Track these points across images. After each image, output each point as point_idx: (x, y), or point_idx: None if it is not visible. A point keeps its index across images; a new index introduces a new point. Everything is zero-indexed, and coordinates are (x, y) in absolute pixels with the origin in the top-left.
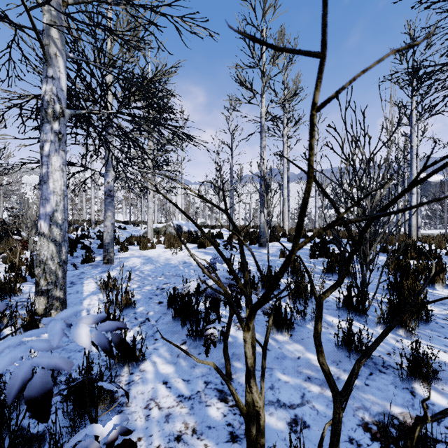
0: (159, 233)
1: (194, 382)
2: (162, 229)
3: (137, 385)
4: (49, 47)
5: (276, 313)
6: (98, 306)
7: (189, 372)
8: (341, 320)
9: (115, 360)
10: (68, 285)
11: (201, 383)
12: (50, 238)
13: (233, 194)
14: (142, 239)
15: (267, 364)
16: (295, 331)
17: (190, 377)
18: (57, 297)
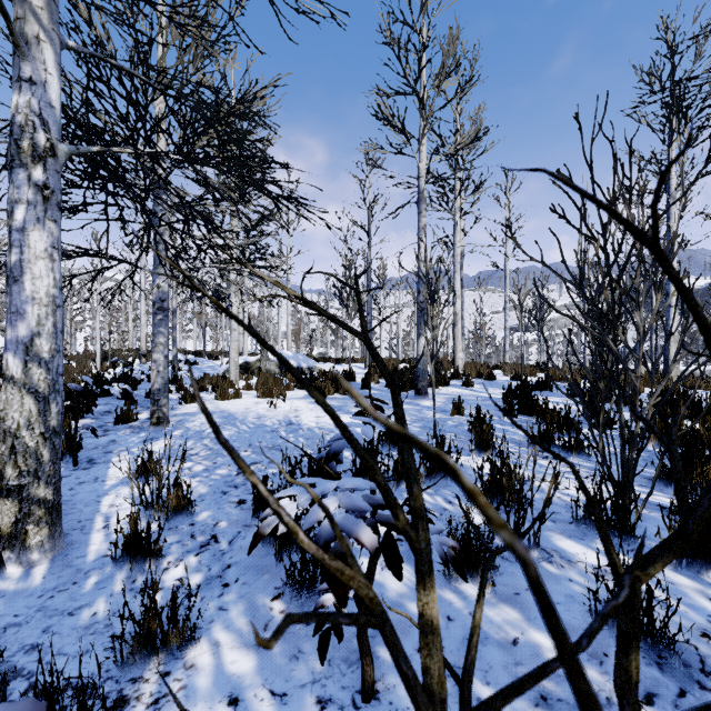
0: (251, 371)
1: (295, 700)
2: (255, 364)
3: (173, 707)
4: (24, 24)
5: (463, 538)
6: (127, 510)
7: (286, 670)
8: (585, 546)
9: (132, 646)
10: (82, 466)
11: (311, 702)
12: (26, 387)
13: (371, 308)
14: (220, 381)
15: (448, 655)
16: (500, 574)
17: (286, 686)
18: (40, 498)
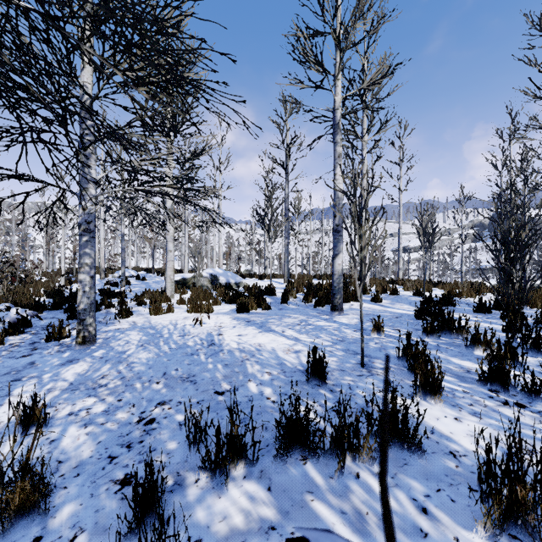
0: (187, 286)
1: None
2: (191, 280)
3: None
4: None
5: None
6: None
7: None
8: None
9: None
10: None
11: None
12: None
13: (288, 233)
14: (157, 296)
15: None
16: None
17: None
18: None
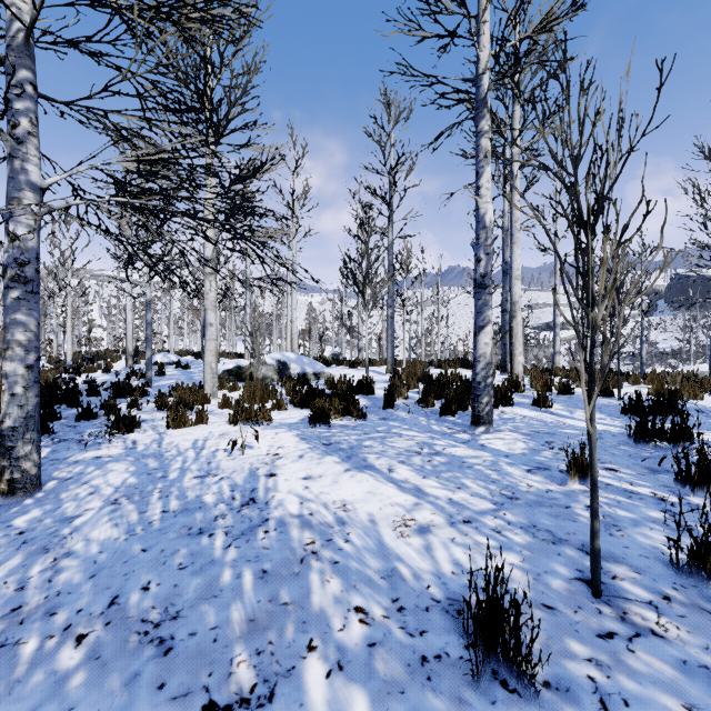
0: (243, 378)
1: None
2: (249, 369)
3: None
4: None
5: None
6: None
7: None
8: None
9: None
10: None
11: None
12: None
13: (393, 299)
14: (186, 395)
15: None
16: None
17: None
18: None
